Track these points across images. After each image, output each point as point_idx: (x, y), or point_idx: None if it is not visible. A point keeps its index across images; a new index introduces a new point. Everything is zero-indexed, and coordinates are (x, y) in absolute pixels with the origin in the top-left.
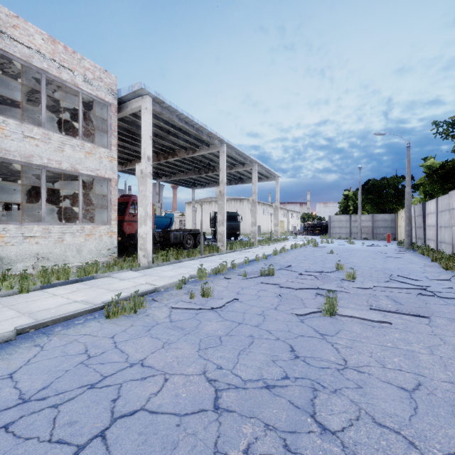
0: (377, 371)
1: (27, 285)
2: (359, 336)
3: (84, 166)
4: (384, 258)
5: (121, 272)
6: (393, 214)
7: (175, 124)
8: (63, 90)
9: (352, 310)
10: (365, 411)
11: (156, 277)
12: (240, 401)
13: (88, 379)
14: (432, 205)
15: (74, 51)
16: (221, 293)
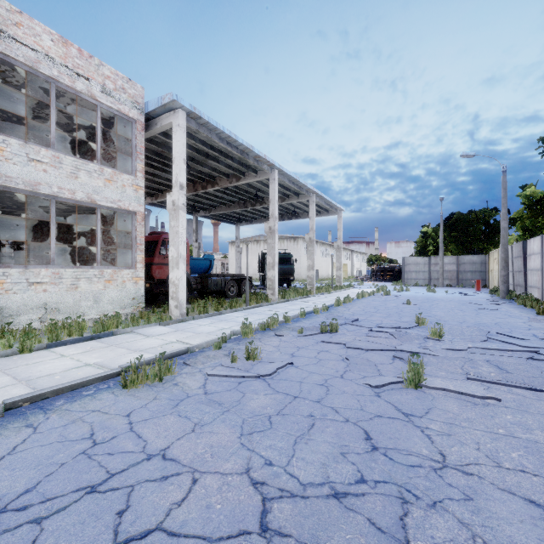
0: (490, 473)
1: (29, 343)
2: (457, 418)
3: (104, 196)
4: (475, 310)
5: (148, 327)
6: (483, 255)
7: (214, 145)
8: (78, 104)
9: (443, 380)
10: (482, 540)
11: (190, 333)
12: (298, 518)
13: (89, 479)
14: (536, 243)
15: (90, 55)
16: (271, 356)
